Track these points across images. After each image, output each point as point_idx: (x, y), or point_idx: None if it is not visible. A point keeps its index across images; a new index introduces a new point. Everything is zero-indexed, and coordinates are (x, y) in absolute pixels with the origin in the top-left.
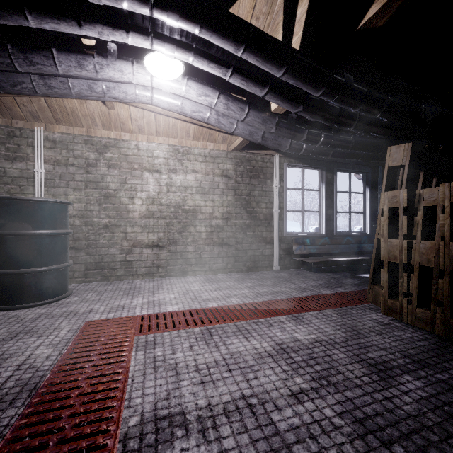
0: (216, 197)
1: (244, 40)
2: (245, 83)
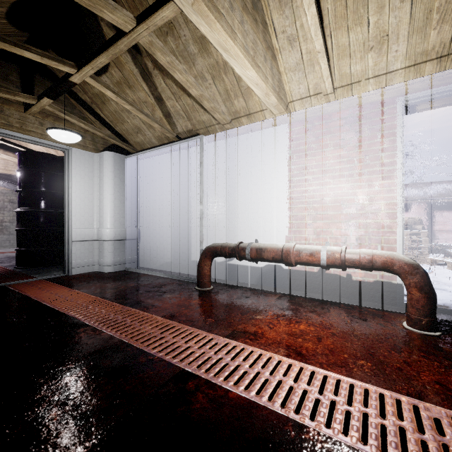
0: (5, 212)
1: (10, 180)
2: (14, 184)
